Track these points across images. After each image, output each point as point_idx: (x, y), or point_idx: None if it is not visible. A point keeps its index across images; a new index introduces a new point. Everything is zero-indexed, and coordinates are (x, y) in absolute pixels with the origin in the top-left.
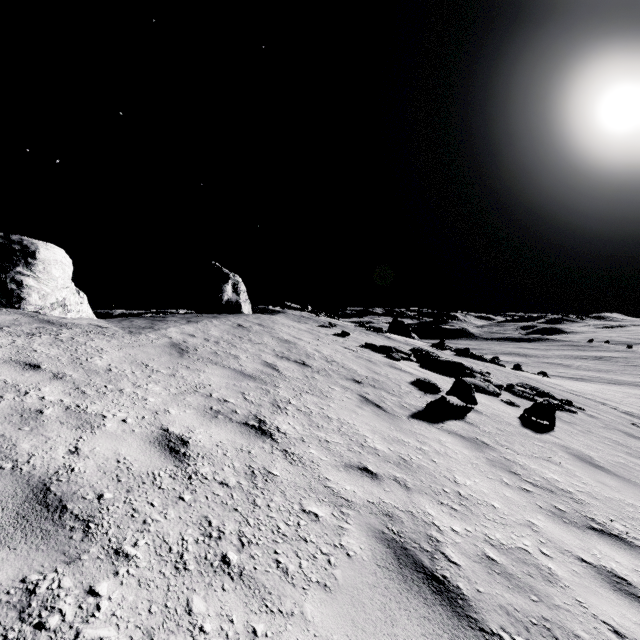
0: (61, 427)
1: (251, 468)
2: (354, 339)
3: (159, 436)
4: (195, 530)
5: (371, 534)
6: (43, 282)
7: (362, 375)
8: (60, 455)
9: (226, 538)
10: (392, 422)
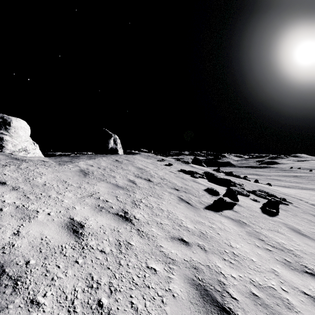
0: (11, 218)
1: (119, 241)
2: (175, 167)
3: (68, 223)
4: (83, 283)
5: (186, 281)
6: (14, 138)
7: (179, 186)
8: (7, 236)
9: (101, 288)
10: (195, 211)
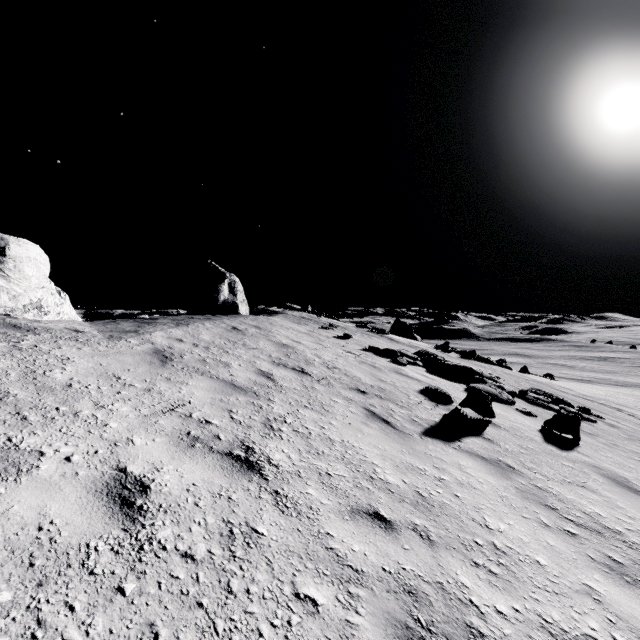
0: None
1: (229, 525)
2: (356, 342)
3: (111, 480)
4: None
5: (391, 632)
6: (14, 281)
7: (367, 383)
8: None
9: None
10: (403, 442)
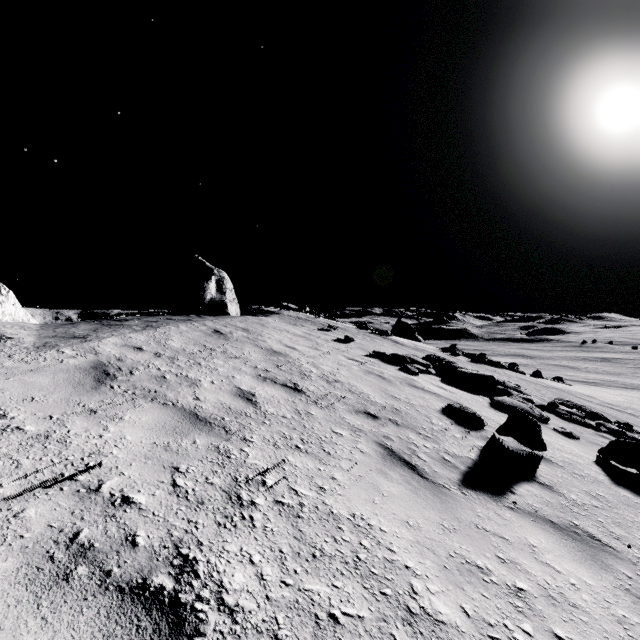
0: None
1: None
2: (359, 345)
3: None
4: None
5: None
6: None
7: (377, 403)
8: None
9: None
10: (441, 506)
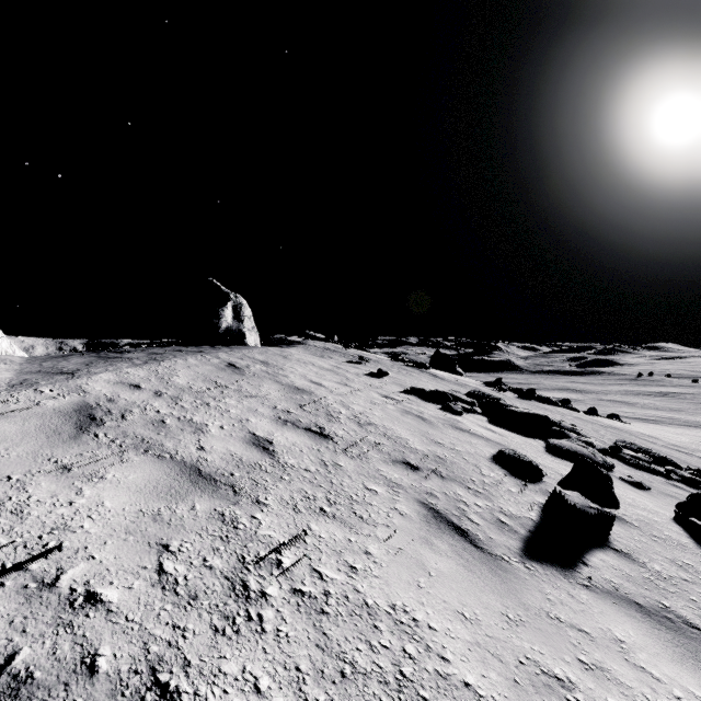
0: None
1: None
2: (394, 380)
3: None
4: None
5: None
6: None
7: (417, 450)
8: None
9: None
10: (502, 588)
